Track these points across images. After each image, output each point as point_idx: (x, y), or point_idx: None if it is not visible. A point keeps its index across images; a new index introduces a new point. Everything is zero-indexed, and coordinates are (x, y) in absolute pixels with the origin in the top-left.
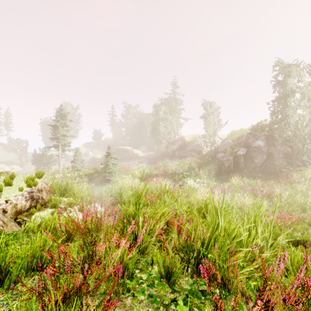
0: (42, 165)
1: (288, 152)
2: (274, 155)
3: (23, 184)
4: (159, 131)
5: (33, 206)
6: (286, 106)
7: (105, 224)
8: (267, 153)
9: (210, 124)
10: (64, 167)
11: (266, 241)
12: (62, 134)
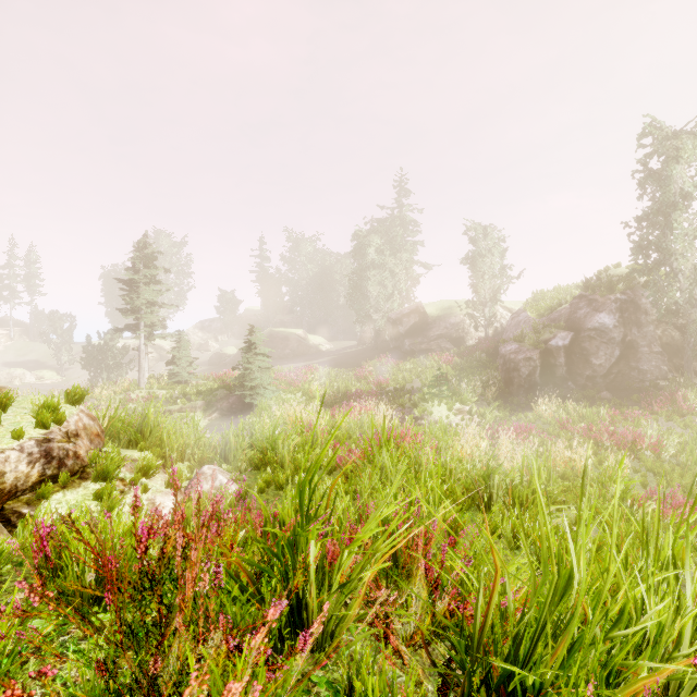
0: (103, 371)
1: (674, 340)
2: (639, 347)
3: (30, 421)
4: (366, 293)
5: (50, 476)
6: (669, 231)
7: (190, 578)
8: (622, 343)
9: (483, 276)
10: (151, 376)
11: None
12: (147, 301)
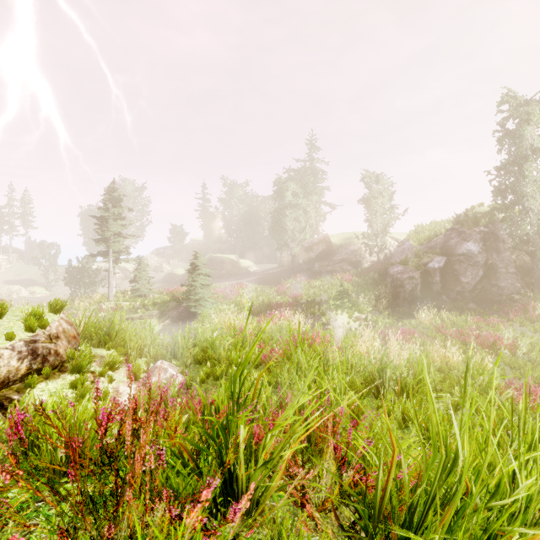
0: (81, 287)
1: (526, 263)
2: (498, 269)
3: (20, 326)
4: (284, 227)
5: (36, 369)
6: (522, 177)
7: (139, 458)
8: (485, 265)
9: (376, 213)
10: (118, 291)
11: None
12: (114, 233)
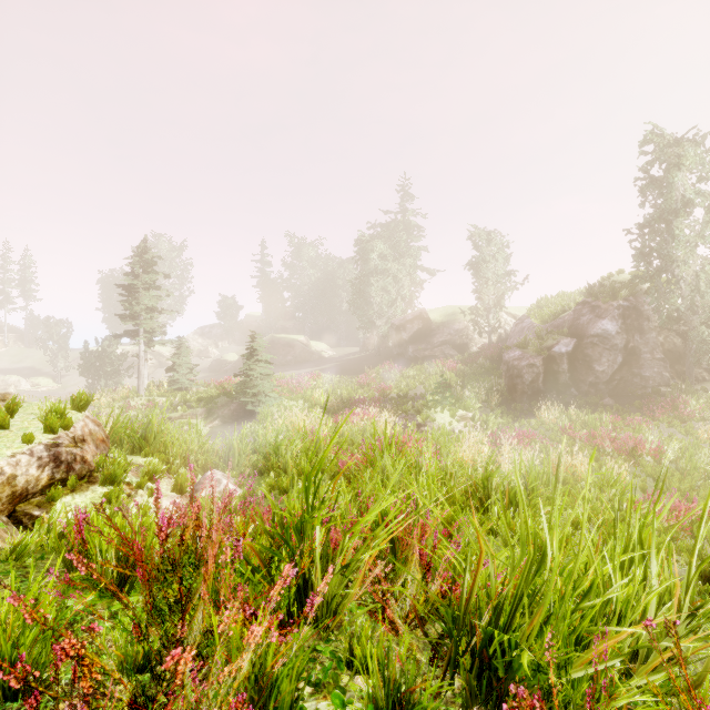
0: (101, 378)
1: (676, 347)
2: (641, 354)
3: (37, 426)
4: (369, 299)
5: (59, 480)
6: (671, 237)
7: (211, 555)
8: (625, 349)
9: (487, 282)
10: (151, 383)
11: (669, 593)
12: (146, 307)
